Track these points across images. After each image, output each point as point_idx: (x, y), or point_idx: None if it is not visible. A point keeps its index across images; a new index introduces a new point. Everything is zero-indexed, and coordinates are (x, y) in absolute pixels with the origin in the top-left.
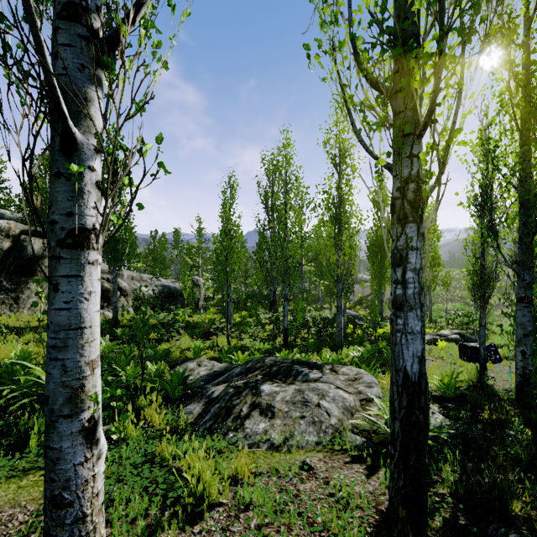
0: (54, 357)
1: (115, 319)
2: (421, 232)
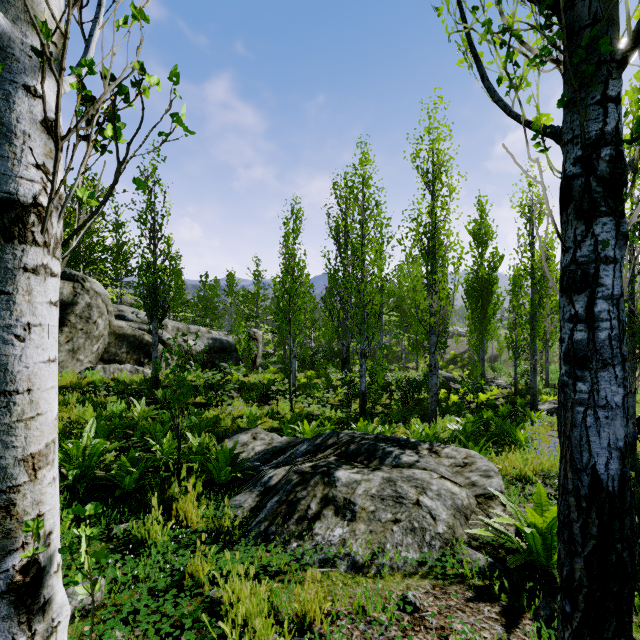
0: None
1: (155, 378)
2: (623, 232)
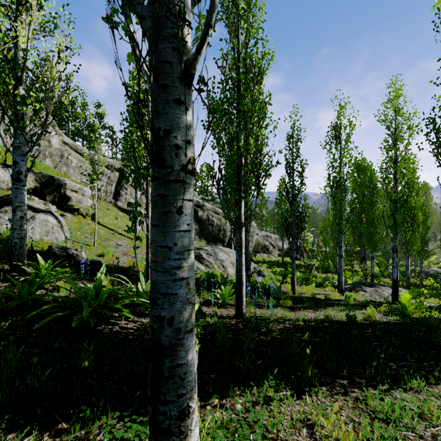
0: (340, 268)
1: (282, 260)
2: (397, 255)
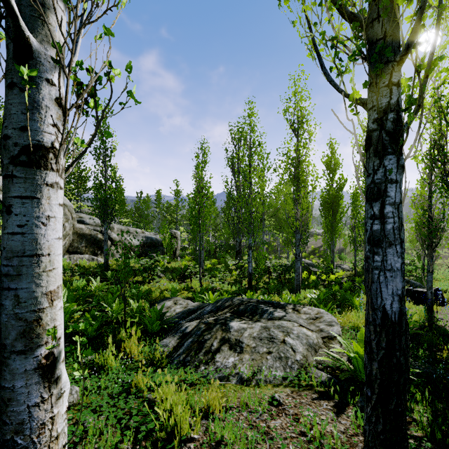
0: (6, 287)
1: (106, 264)
2: (401, 164)
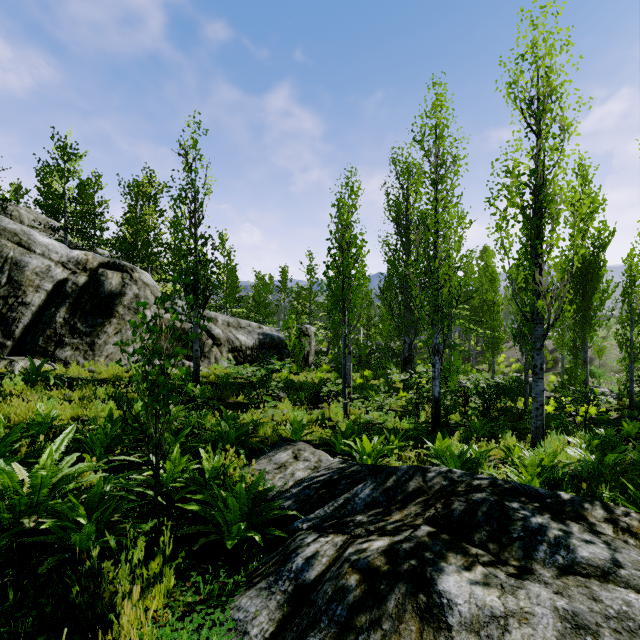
0: None
1: (196, 373)
2: None
